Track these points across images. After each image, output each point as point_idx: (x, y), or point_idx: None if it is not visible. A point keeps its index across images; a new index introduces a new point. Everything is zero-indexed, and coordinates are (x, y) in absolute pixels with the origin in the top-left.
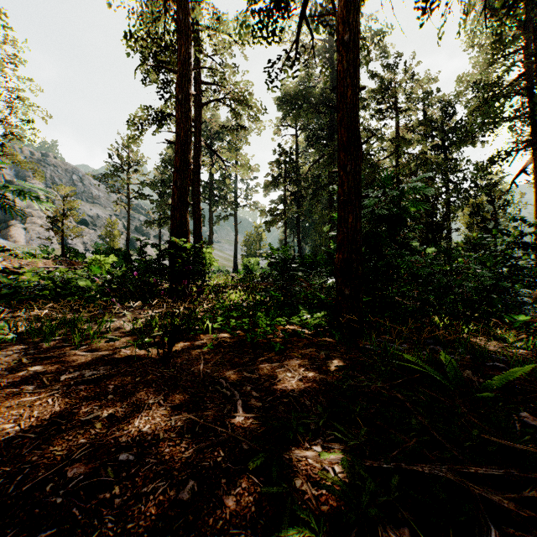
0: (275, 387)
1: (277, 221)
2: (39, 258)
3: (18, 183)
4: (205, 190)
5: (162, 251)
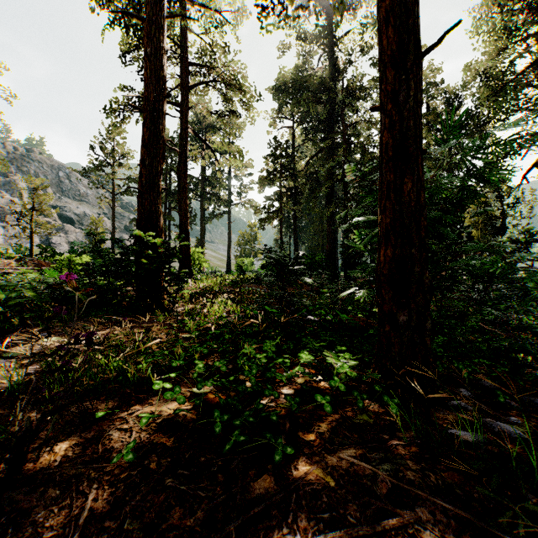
0: None
1: (272, 218)
2: (1, 257)
3: None
4: (196, 187)
5: (126, 248)
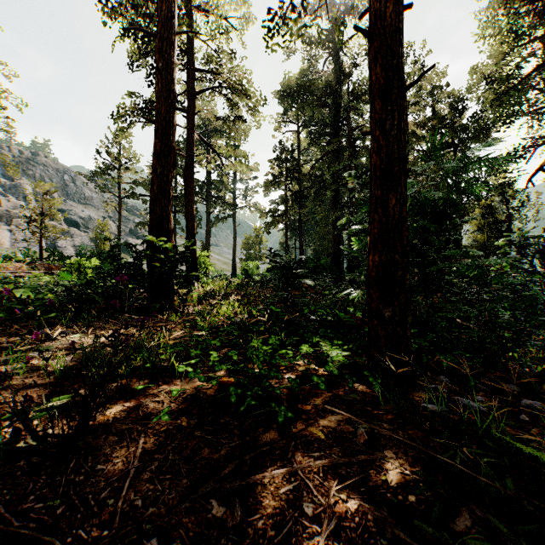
0: None
1: (278, 222)
2: (12, 261)
3: (4, 182)
4: (201, 190)
5: (138, 253)
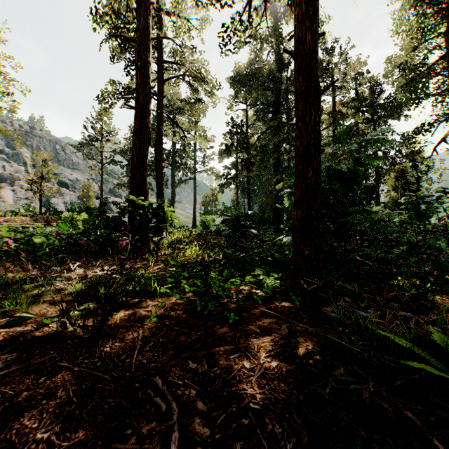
0: (229, 389)
1: (230, 183)
2: (18, 215)
3: (8, 151)
4: (168, 158)
5: (122, 209)
